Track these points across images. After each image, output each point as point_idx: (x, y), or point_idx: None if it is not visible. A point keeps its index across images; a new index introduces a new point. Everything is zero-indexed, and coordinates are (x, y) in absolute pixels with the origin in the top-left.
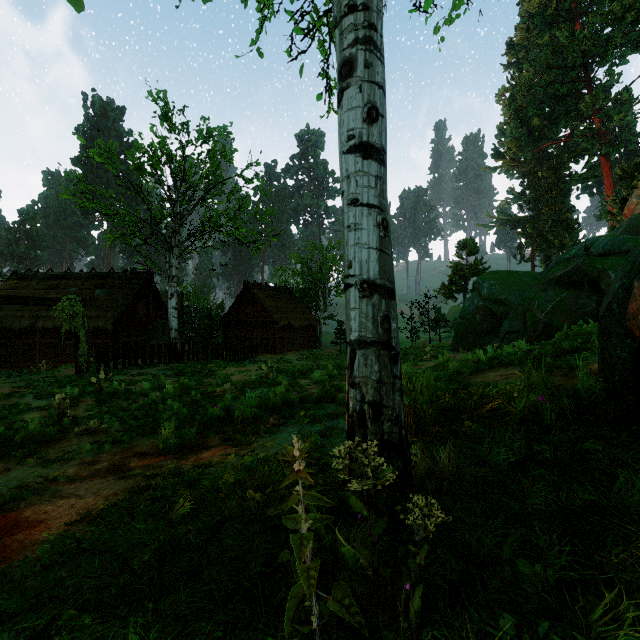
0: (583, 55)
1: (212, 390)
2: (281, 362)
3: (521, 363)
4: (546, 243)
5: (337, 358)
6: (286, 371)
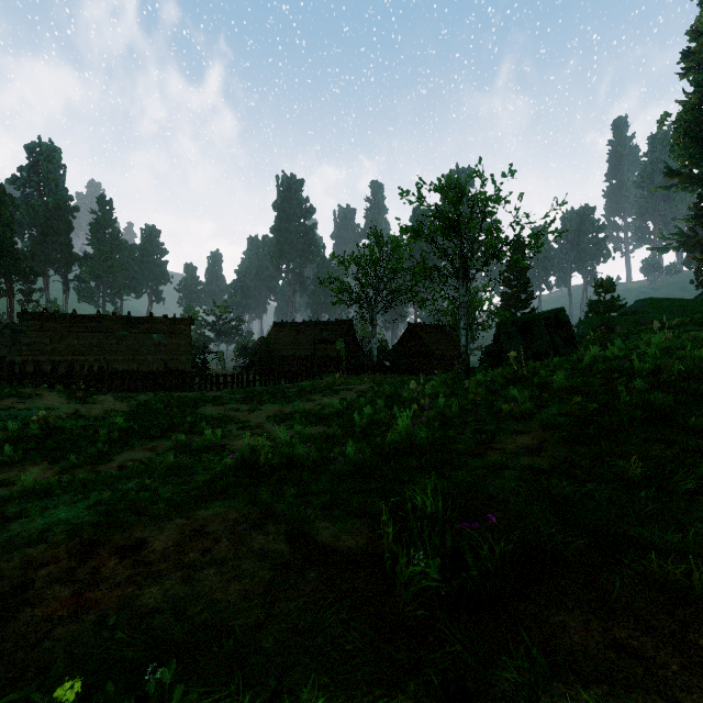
0: None
1: None
2: None
3: None
4: None
5: None
6: None
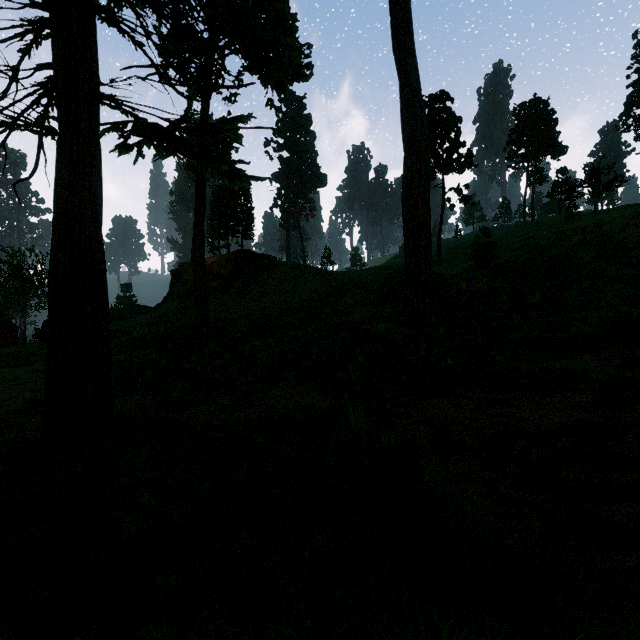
0: None
1: None
2: None
3: None
4: None
5: None
6: None
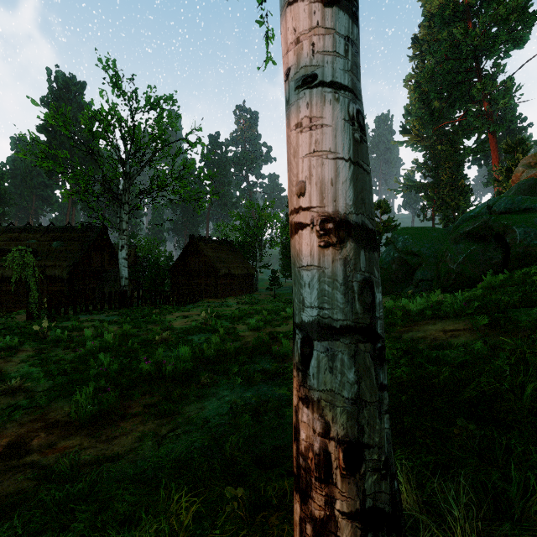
0: (475, 49)
1: (152, 338)
2: (222, 306)
3: (463, 317)
4: (445, 205)
5: (271, 302)
6: (225, 316)
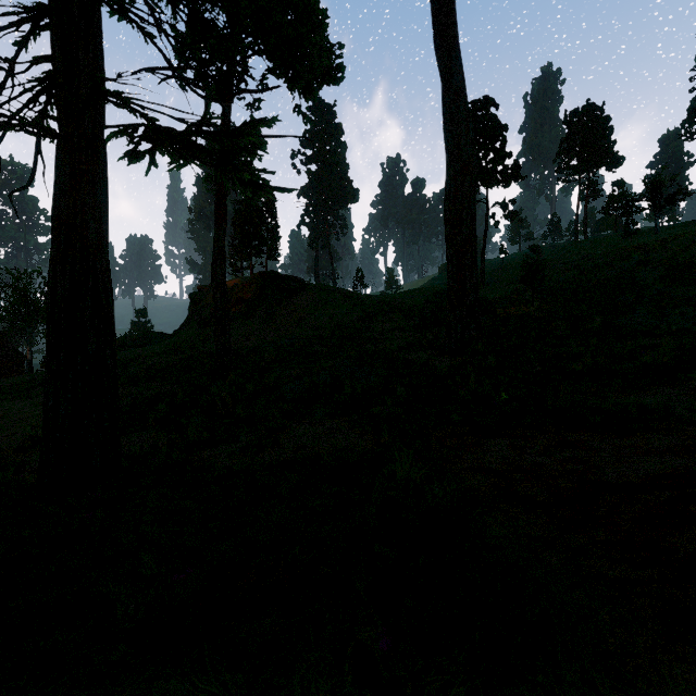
0: None
1: None
2: None
3: None
4: None
5: None
6: None
